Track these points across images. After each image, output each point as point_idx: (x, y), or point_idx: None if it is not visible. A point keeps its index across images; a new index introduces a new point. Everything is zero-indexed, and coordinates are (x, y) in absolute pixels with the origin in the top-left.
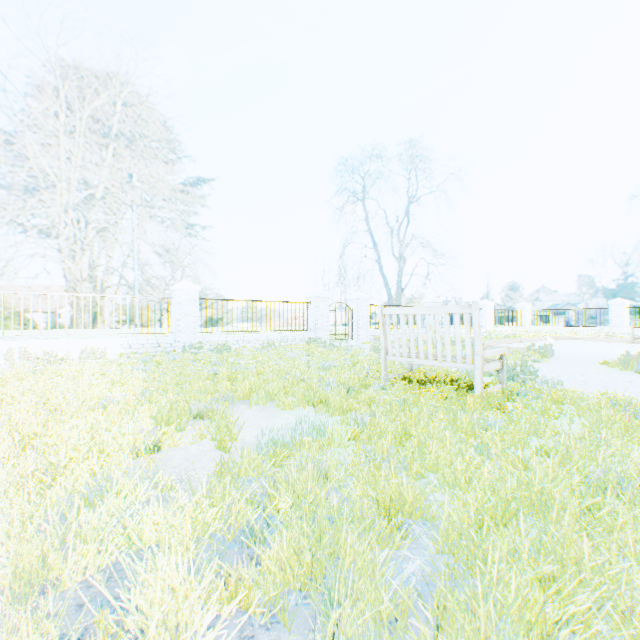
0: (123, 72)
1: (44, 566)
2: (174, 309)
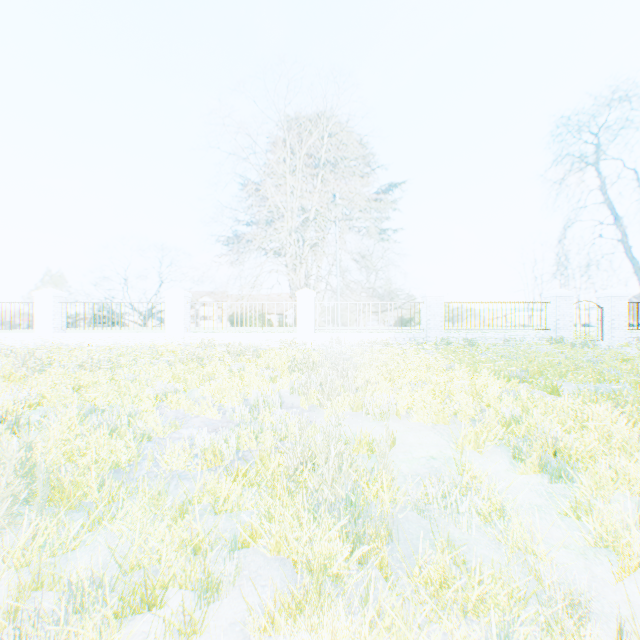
0: (343, 116)
1: (522, 409)
2: (423, 311)
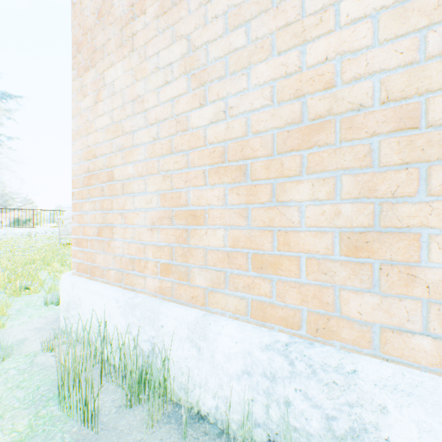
0: None
1: None
2: None
